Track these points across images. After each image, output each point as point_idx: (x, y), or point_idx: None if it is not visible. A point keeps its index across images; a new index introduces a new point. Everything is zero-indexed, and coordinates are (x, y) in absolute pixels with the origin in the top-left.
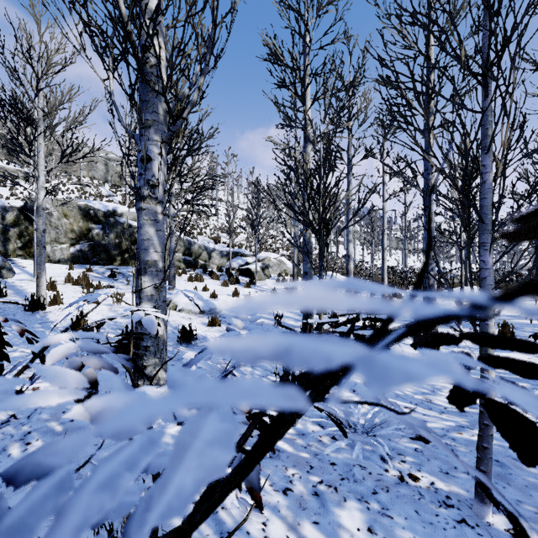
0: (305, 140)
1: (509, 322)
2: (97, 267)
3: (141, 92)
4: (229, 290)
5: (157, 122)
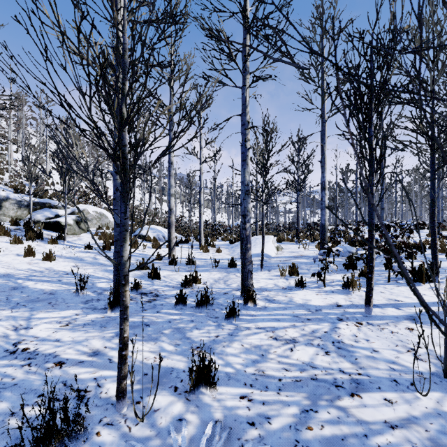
0: (117, 61)
1: (291, 262)
2: None
3: None
4: (21, 248)
5: None
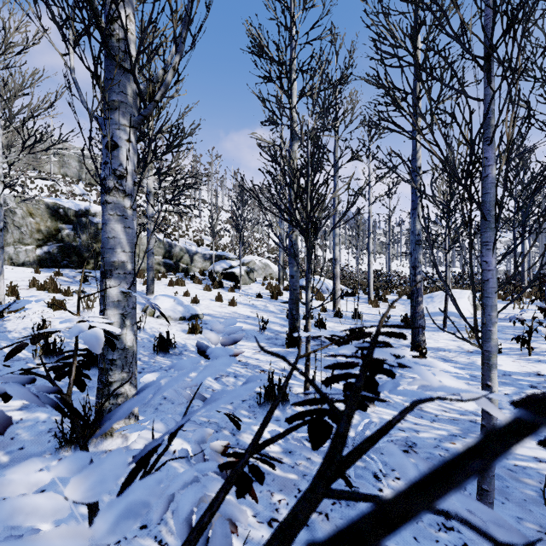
0: (291, 138)
1: None
2: (67, 271)
3: (106, 69)
4: (212, 295)
5: (125, 104)
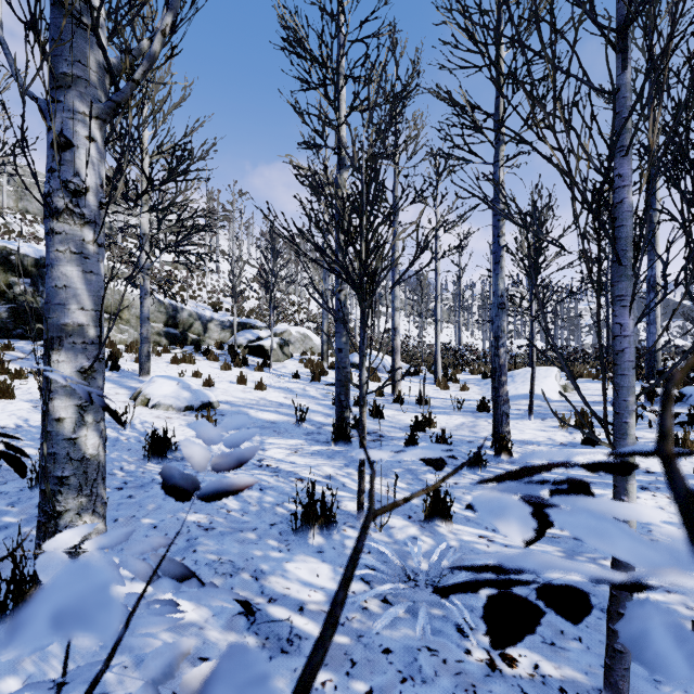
0: (339, 165)
1: (584, 409)
2: (22, 343)
3: (52, 24)
4: (232, 375)
5: (84, 81)
